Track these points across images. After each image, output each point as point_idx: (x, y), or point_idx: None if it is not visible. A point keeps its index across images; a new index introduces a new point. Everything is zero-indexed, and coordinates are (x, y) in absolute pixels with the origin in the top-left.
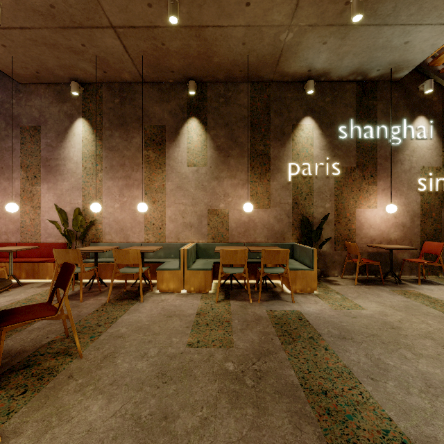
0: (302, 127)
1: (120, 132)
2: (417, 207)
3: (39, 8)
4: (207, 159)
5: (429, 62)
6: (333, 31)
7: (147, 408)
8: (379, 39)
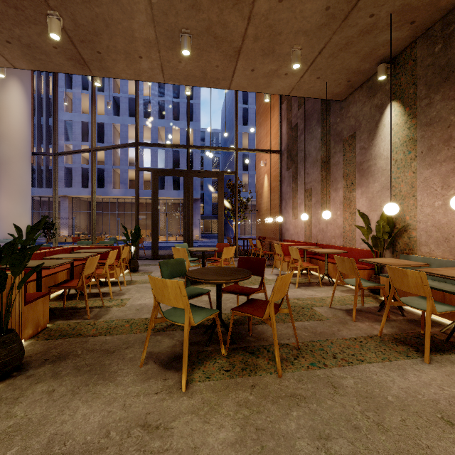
0: None
1: (442, 92)
2: None
3: (321, 22)
4: None
5: None
6: None
7: None
8: None
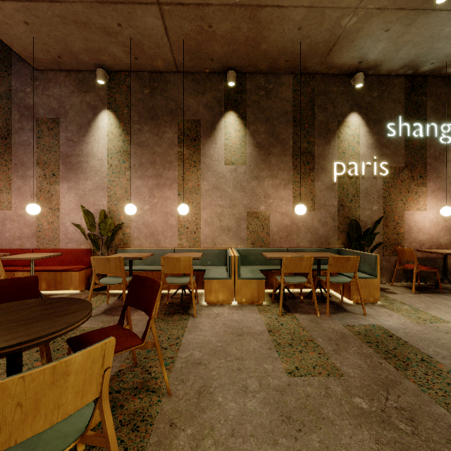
0: (348, 123)
1: (150, 126)
2: None
3: None
4: (246, 157)
5: None
6: (401, 16)
7: None
8: (446, 27)
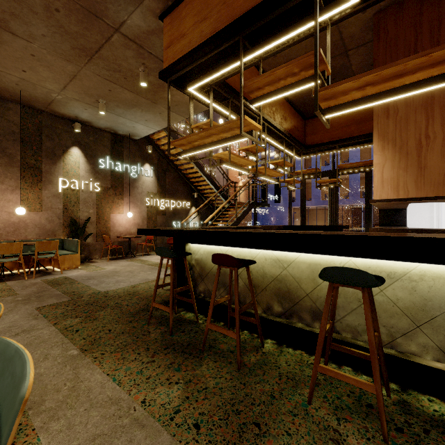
0: (72, 153)
1: None
2: (145, 214)
3: None
4: None
5: (150, 135)
6: (91, 107)
7: None
8: (119, 120)
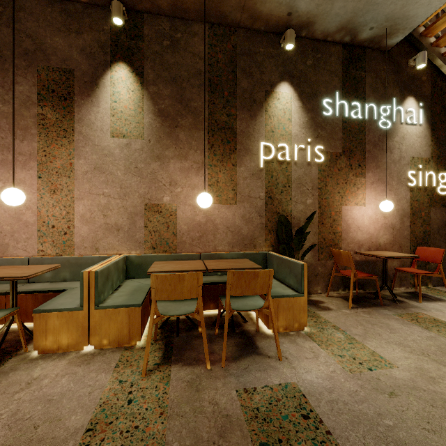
0: (278, 95)
1: None
2: (407, 205)
3: None
4: (144, 129)
5: (421, 31)
6: None
7: None
8: None
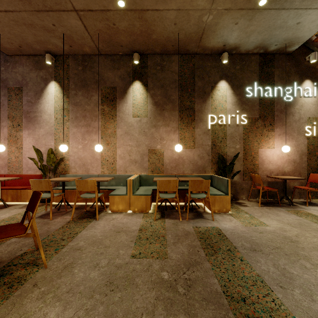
0: (219, 88)
1: (82, 92)
2: (304, 147)
3: None
4: (148, 112)
5: (313, 39)
6: (243, 14)
7: (96, 315)
8: (277, 20)
